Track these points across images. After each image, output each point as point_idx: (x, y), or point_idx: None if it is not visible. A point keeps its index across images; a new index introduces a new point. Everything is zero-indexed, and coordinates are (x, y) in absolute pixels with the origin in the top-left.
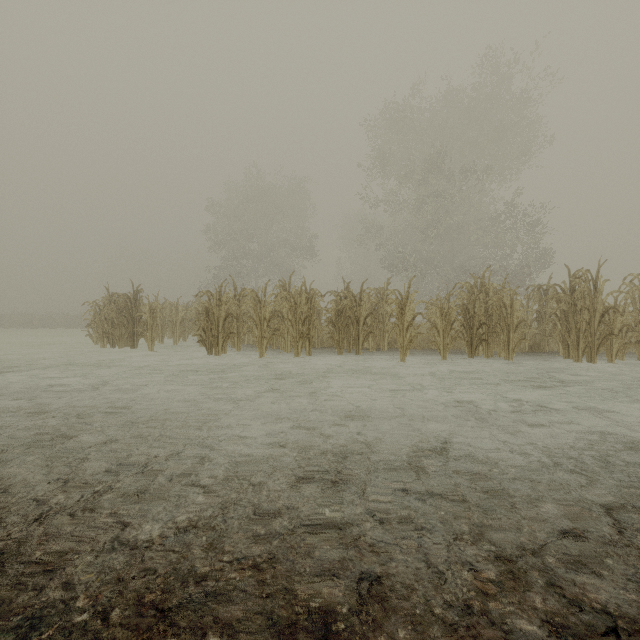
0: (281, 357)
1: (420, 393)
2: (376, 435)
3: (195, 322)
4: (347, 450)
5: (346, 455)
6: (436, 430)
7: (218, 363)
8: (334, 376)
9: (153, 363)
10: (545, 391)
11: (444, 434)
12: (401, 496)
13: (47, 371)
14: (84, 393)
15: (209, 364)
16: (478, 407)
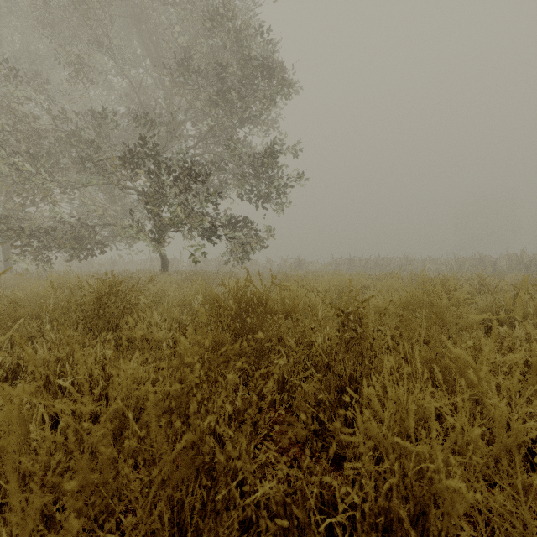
0: None
1: None
2: None
3: None
4: None
5: None
6: None
7: None
8: None
9: None
10: None
11: None
12: None
13: None
14: None
15: None
16: None
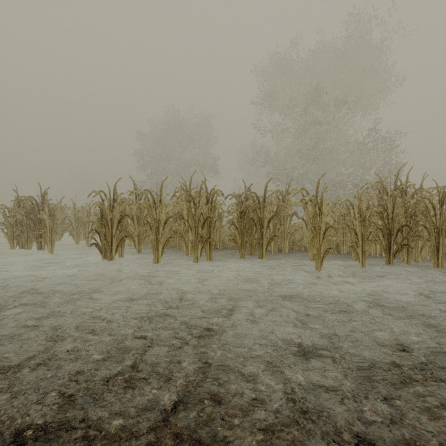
0: (179, 262)
1: (441, 381)
2: None
3: None
4: None
5: None
6: None
7: (100, 273)
8: (242, 304)
9: (23, 273)
10: None
11: None
12: None
13: None
14: None
15: (87, 275)
16: None
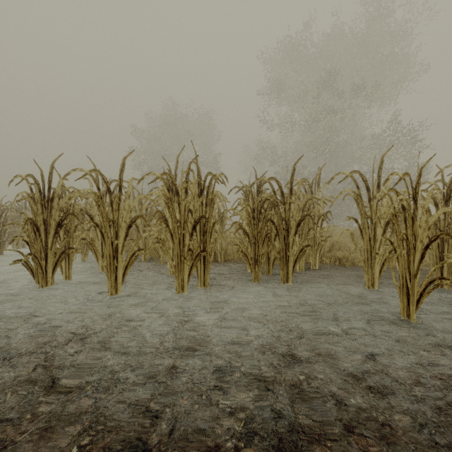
0: (154, 291)
1: None
2: None
3: None
4: None
5: None
6: None
7: None
8: None
9: None
10: None
11: None
12: None
13: None
14: None
15: None
16: None
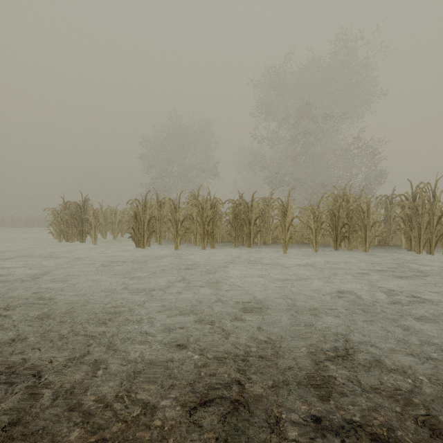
0: (191, 249)
1: (304, 282)
2: (274, 330)
3: (129, 223)
4: (247, 350)
5: (247, 358)
6: (328, 324)
7: (142, 254)
8: (232, 266)
9: (92, 254)
10: (407, 280)
11: (337, 329)
12: (316, 428)
13: (6, 261)
14: (23, 282)
15: (135, 255)
16: (358, 297)
